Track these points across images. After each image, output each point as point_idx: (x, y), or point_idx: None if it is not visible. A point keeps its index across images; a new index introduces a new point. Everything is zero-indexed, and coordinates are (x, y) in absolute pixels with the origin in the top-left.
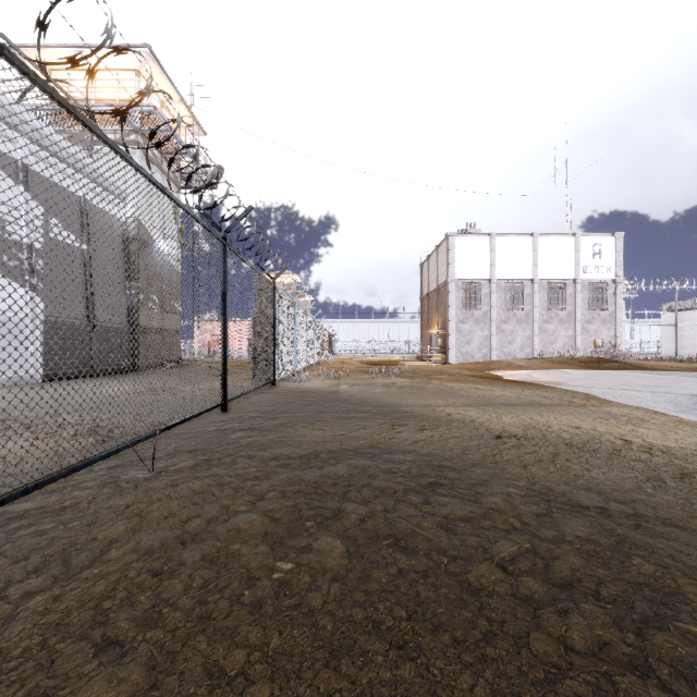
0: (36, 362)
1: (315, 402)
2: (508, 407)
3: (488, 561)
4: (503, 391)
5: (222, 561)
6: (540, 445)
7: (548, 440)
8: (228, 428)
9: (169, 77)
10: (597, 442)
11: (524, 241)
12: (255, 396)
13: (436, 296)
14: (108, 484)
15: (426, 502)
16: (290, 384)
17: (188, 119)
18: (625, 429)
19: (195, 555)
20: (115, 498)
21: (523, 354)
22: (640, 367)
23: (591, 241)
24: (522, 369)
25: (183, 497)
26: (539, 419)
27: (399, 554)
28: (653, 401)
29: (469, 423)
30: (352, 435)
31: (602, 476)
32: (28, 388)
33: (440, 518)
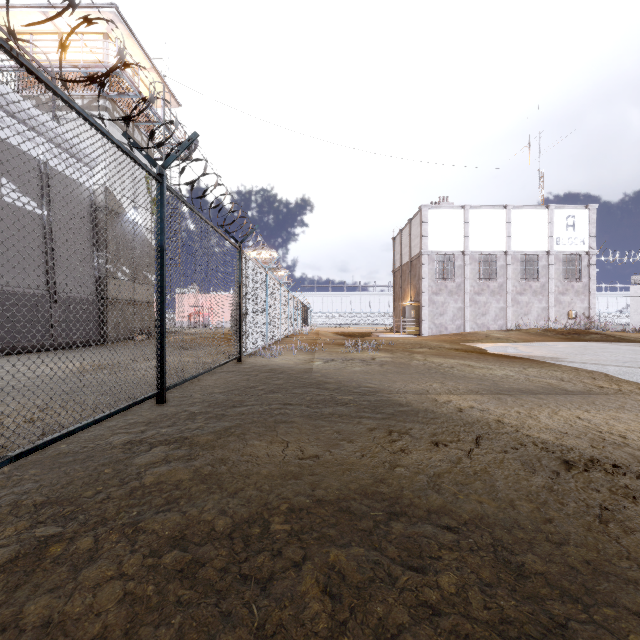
0: None
1: (282, 386)
2: (529, 396)
3: None
4: (503, 370)
5: None
6: None
7: None
8: (145, 439)
9: (139, 42)
10: None
11: (497, 213)
12: (212, 378)
13: (408, 269)
14: None
15: None
16: (258, 360)
17: (162, 88)
18: None
19: None
20: None
21: (496, 326)
22: (624, 339)
23: (565, 213)
24: (502, 342)
25: None
26: (593, 420)
27: None
28: None
29: (498, 427)
30: (330, 456)
31: None
32: None
33: None
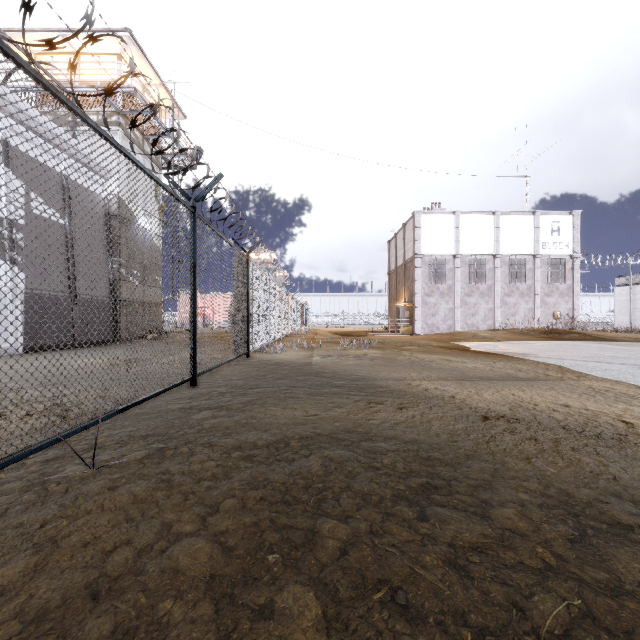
0: (16, 333)
1: (287, 375)
2: (485, 381)
3: (530, 637)
4: (475, 363)
5: (140, 639)
6: (535, 429)
7: (541, 422)
8: (193, 406)
9: (149, 61)
10: (596, 425)
11: (486, 218)
12: (228, 369)
13: (403, 271)
14: (34, 486)
15: (421, 517)
16: (264, 356)
17: (169, 102)
18: (618, 408)
19: (103, 626)
20: (33, 510)
21: (485, 325)
22: (600, 338)
23: (550, 218)
24: (487, 340)
25: (118, 508)
26: (522, 396)
27: (398, 623)
28: (631, 374)
29: (450, 400)
30: (326, 415)
31: (625, 474)
32: (6, 359)
33: (445, 548)
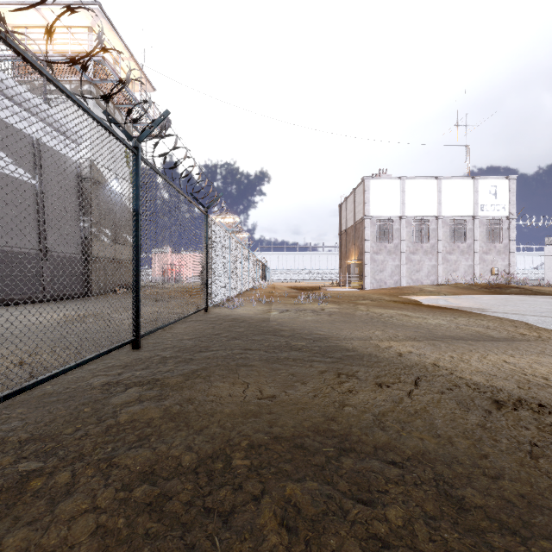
0: None
1: (243, 334)
2: (460, 343)
3: None
4: (436, 319)
5: None
6: None
7: None
8: (122, 380)
9: (119, 35)
10: None
11: (430, 183)
12: (182, 326)
13: (353, 231)
14: None
15: None
16: (222, 311)
17: (139, 75)
18: None
19: None
20: None
21: (429, 281)
22: (540, 292)
23: (488, 183)
24: (434, 294)
25: None
26: (517, 364)
27: None
28: None
29: (434, 370)
30: (286, 397)
31: None
32: None
33: None
